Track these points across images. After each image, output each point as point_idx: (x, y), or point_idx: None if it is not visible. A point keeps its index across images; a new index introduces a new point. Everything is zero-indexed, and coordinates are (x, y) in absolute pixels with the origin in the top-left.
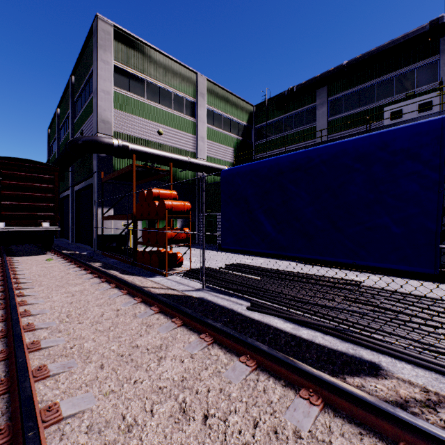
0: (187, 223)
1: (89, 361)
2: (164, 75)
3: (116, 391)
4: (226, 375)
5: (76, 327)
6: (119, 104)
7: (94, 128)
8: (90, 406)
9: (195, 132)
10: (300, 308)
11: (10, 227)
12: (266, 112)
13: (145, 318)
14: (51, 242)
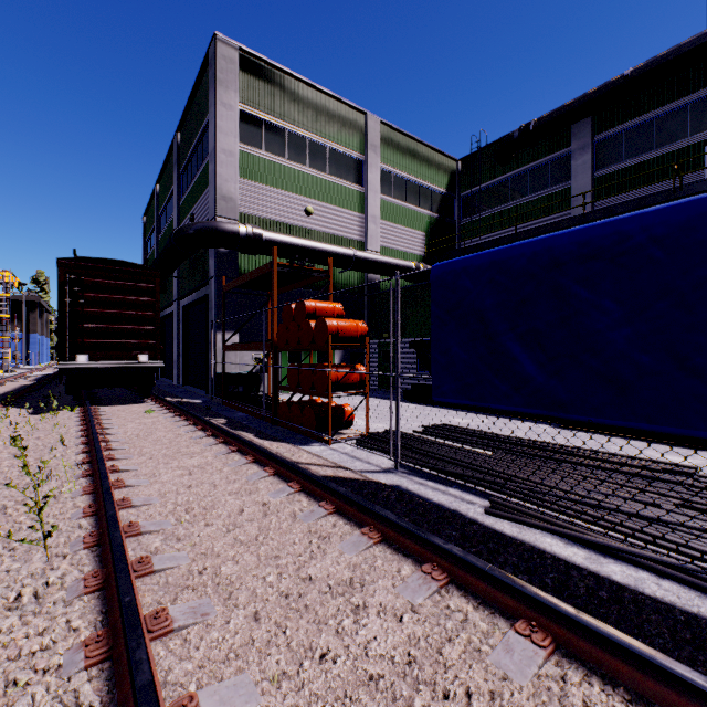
0: (361, 356)
1: (234, 605)
2: (314, 120)
3: (291, 675)
4: (495, 662)
5: (202, 532)
6: (247, 170)
7: (210, 209)
8: (250, 706)
9: (363, 208)
10: (599, 520)
11: (95, 362)
12: (480, 170)
13: (313, 523)
14: (150, 384)
